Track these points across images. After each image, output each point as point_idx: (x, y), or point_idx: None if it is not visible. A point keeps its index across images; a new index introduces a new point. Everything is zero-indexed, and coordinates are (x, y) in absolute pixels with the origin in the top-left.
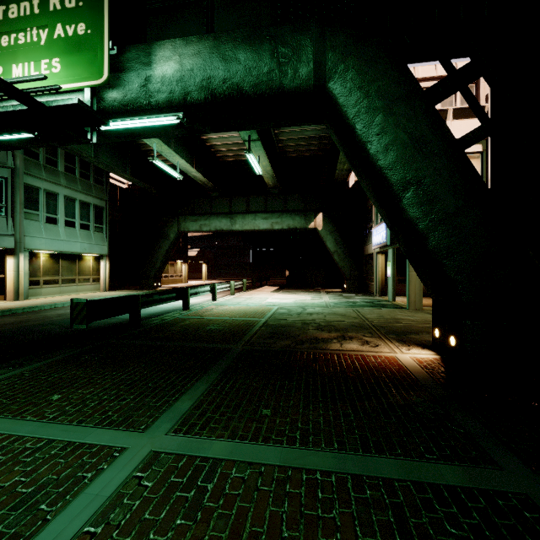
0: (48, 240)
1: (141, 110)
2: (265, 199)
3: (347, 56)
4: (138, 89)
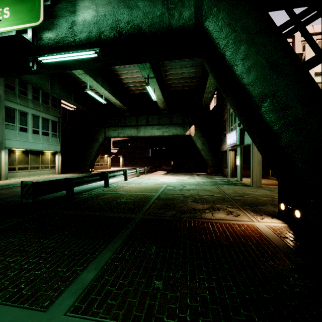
0: (21, 142)
1: (69, 46)
2: (158, 117)
3: (219, 2)
4: (66, 30)
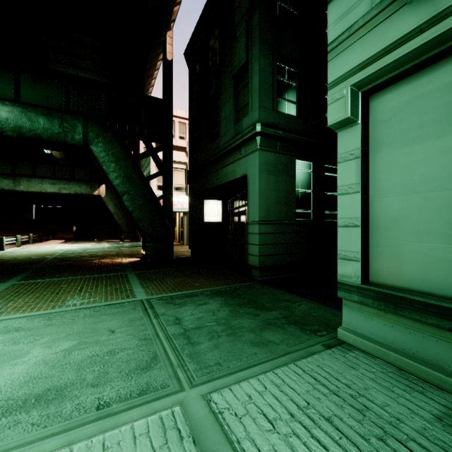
0: None
1: None
2: (52, 167)
3: (99, 137)
4: None
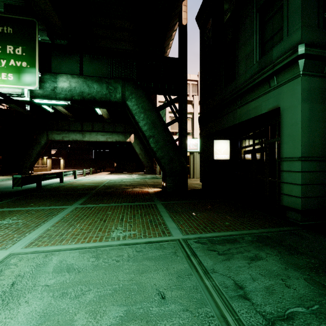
0: None
1: (51, 99)
2: (103, 124)
3: (132, 94)
4: (50, 91)
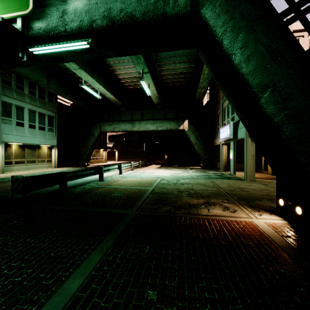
0: (17, 136)
1: (60, 36)
2: (152, 112)
3: None
4: (57, 19)
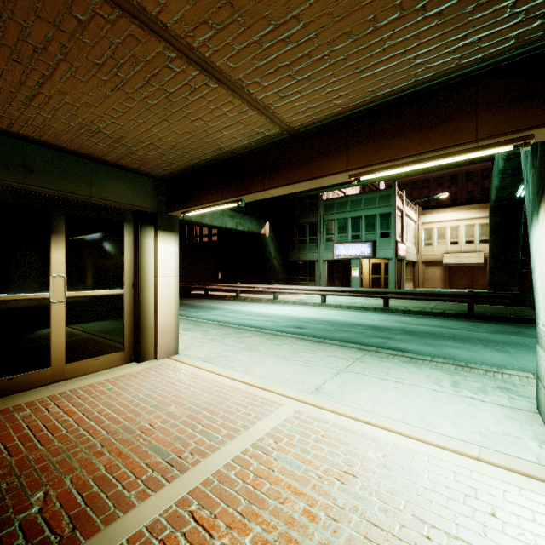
0: None
1: None
2: None
3: None
4: None
